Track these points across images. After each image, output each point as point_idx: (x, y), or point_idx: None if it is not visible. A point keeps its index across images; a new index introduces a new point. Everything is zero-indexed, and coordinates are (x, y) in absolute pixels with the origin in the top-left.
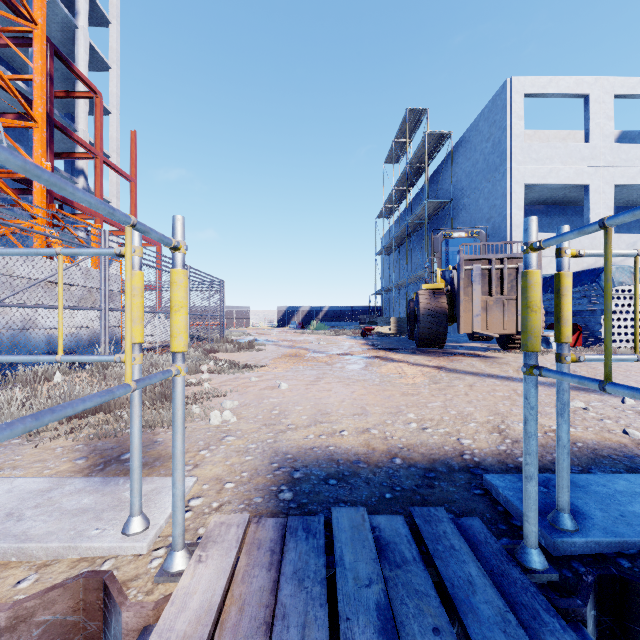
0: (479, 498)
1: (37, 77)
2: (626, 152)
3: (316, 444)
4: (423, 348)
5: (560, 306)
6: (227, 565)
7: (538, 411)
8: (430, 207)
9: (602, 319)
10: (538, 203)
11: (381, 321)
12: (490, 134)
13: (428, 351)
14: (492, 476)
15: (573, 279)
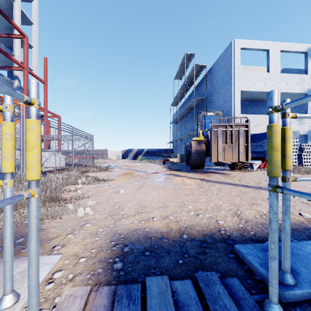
0: (233, 260)
1: None
2: (285, 77)
3: (138, 227)
4: (193, 169)
5: (285, 148)
6: None
7: (254, 203)
8: (196, 101)
9: None
10: (246, 100)
11: (172, 156)
12: (224, 66)
13: (196, 171)
14: (239, 246)
15: (263, 136)
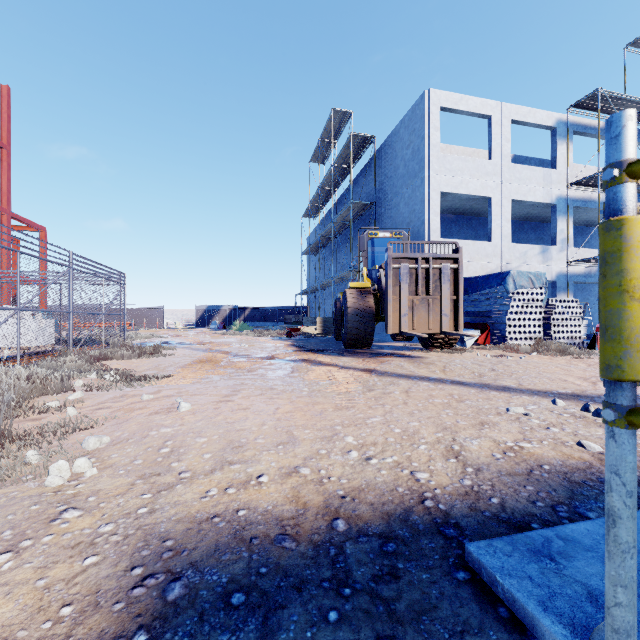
0: (467, 591)
1: None
2: (520, 172)
3: (219, 508)
4: (350, 349)
5: None
6: None
7: (484, 421)
8: (355, 208)
9: (507, 319)
10: (450, 212)
11: (307, 321)
12: (410, 141)
13: (356, 352)
14: (477, 546)
15: (482, 282)
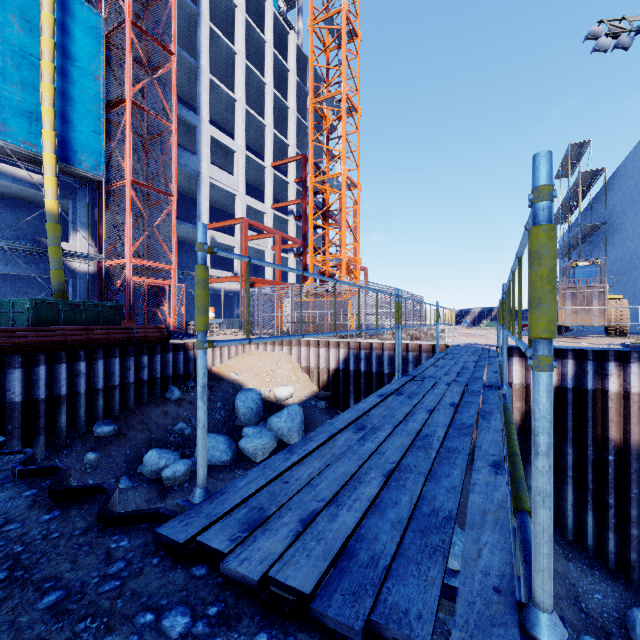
0: None
1: (358, 225)
2: None
3: (472, 343)
4: None
5: None
6: (460, 343)
7: None
8: (587, 228)
9: None
10: None
11: None
12: (633, 175)
13: None
14: None
15: None
